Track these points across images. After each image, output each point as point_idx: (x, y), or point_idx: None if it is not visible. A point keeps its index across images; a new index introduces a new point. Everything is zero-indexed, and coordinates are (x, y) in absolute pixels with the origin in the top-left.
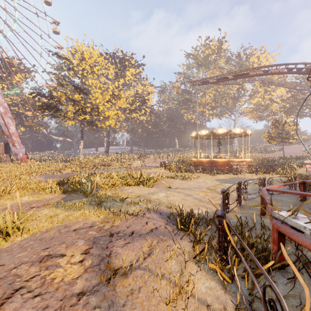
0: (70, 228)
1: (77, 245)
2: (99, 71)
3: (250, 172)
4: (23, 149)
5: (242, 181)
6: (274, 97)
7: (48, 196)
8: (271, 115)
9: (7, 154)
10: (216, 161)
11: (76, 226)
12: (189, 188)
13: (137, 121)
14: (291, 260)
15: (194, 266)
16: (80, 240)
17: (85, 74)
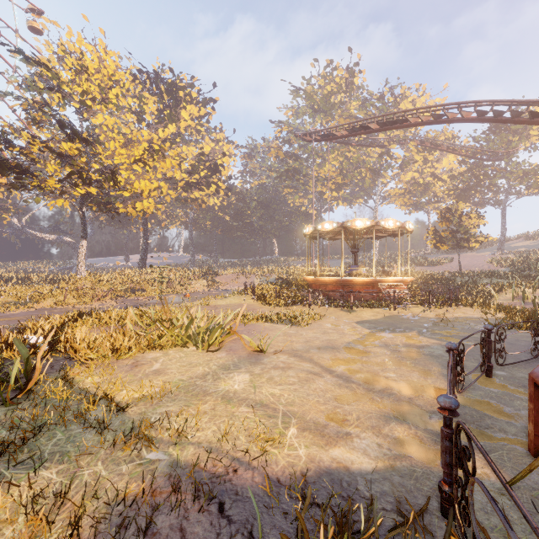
0: None
1: None
2: (120, 98)
3: (415, 303)
4: None
5: (411, 323)
6: (438, 172)
7: None
8: (433, 202)
9: None
10: (352, 281)
11: None
12: (308, 350)
13: (202, 205)
14: None
15: None
16: None
17: (88, 101)
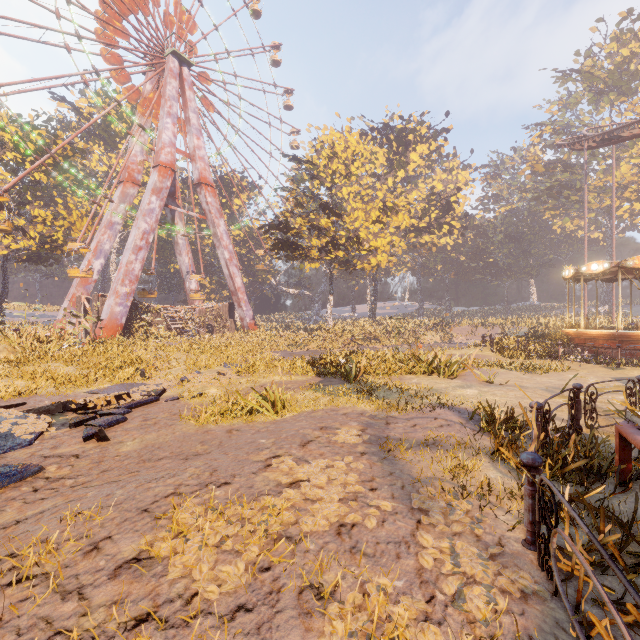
0: (338, 412)
1: (350, 425)
2: (360, 169)
3: None
4: (250, 312)
5: None
6: None
7: (301, 377)
8: None
9: (231, 319)
10: (635, 335)
11: (344, 411)
12: (534, 388)
13: (432, 249)
14: (623, 465)
15: (490, 462)
16: (353, 422)
17: (336, 180)
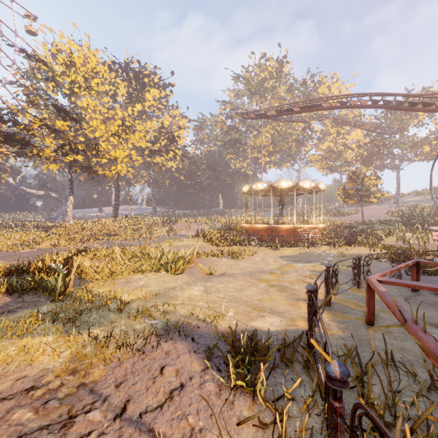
0: None
1: None
2: (100, 86)
3: (325, 244)
4: None
5: (317, 257)
6: (348, 142)
7: None
8: (345, 166)
9: None
10: (278, 227)
11: None
12: (243, 274)
13: (162, 168)
14: None
15: None
16: None
17: (75, 89)
